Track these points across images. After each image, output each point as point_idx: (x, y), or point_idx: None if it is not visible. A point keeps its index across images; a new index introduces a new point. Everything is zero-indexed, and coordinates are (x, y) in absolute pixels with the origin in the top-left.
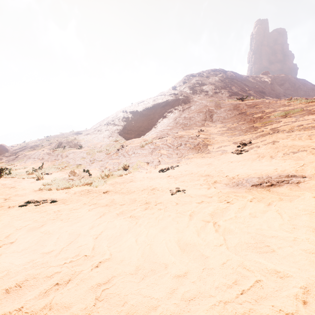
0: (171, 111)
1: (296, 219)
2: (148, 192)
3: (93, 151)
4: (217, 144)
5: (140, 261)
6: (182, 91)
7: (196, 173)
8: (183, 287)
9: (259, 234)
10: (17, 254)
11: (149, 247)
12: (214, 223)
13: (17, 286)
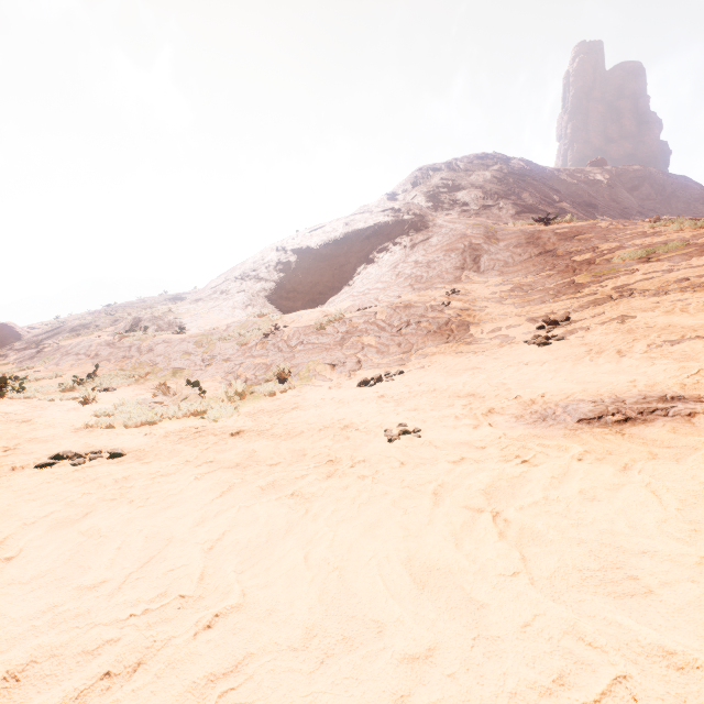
0: (384, 249)
1: (697, 508)
2: (335, 434)
3: (209, 339)
4: (492, 324)
5: (315, 614)
6: (411, 203)
7: (444, 390)
8: (425, 689)
9: (608, 544)
10: (19, 588)
11: (337, 576)
12: (494, 514)
13: (10, 678)
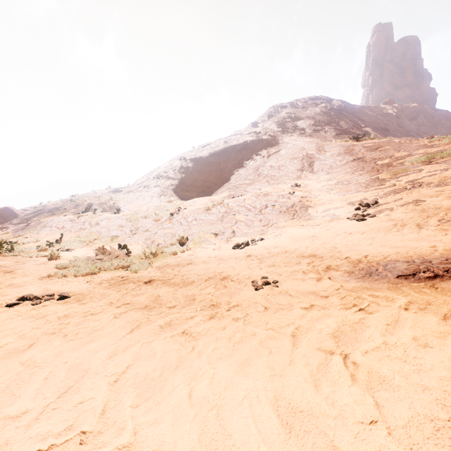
0: (250, 158)
1: None
2: (216, 283)
3: (135, 217)
4: (323, 206)
5: None
6: (267, 128)
7: (292, 251)
8: None
9: (450, 392)
10: None
11: (215, 414)
12: (343, 356)
13: None
